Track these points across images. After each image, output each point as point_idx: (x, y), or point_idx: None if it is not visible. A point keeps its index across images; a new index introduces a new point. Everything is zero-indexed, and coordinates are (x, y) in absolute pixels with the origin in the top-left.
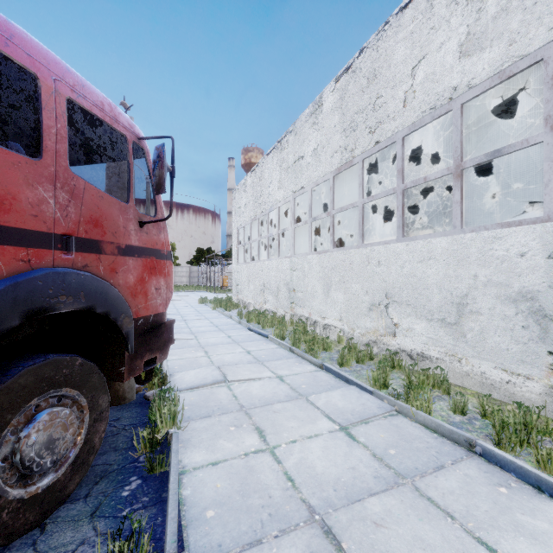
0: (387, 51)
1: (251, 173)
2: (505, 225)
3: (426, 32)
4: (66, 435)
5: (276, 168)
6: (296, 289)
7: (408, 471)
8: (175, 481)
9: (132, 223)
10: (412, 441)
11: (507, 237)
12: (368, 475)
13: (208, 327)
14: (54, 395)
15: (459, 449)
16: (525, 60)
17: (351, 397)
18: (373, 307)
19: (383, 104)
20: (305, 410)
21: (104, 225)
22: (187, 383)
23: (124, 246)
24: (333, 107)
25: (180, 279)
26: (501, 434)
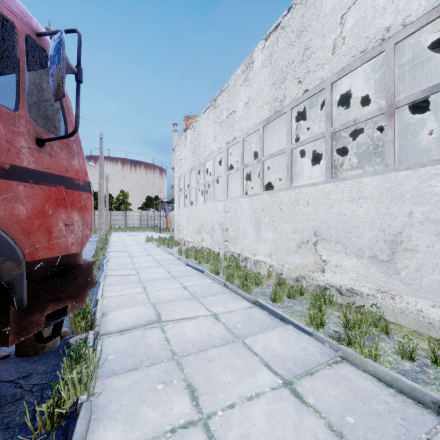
0: (316, 4)
1: (189, 129)
2: None
3: None
4: None
5: (211, 123)
6: (229, 228)
7: None
8: None
9: (24, 138)
10: (369, 400)
11: None
12: None
13: (150, 262)
14: None
15: (426, 413)
16: None
17: (289, 339)
18: (302, 244)
19: (311, 54)
20: (242, 358)
21: None
22: (118, 324)
23: (9, 167)
24: (263, 63)
25: (132, 222)
26: None
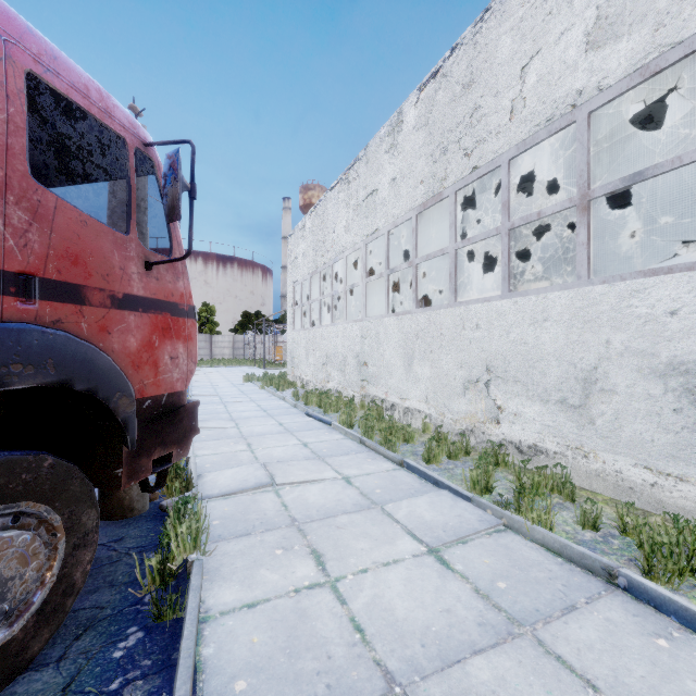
0: (488, 47)
1: (310, 213)
2: (648, 274)
3: (540, 19)
4: (25, 572)
5: (342, 205)
6: (369, 362)
7: (525, 614)
8: (191, 636)
9: (134, 263)
10: (528, 568)
11: (652, 289)
12: (470, 622)
13: (254, 411)
14: (6, 512)
15: (594, 581)
16: (677, 50)
17: (442, 505)
18: (470, 384)
19: (482, 117)
20: (380, 525)
21: (89, 263)
22: (220, 487)
23: (122, 296)
24: (416, 124)
25: (221, 351)
26: (653, 559)
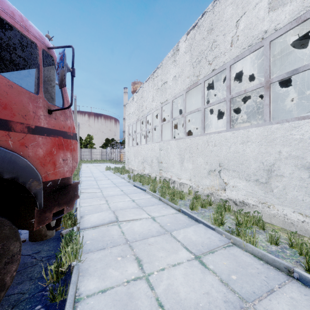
0: (220, 12)
1: (136, 93)
2: (300, 118)
3: None
4: None
5: (150, 89)
6: (163, 161)
7: (248, 295)
8: None
9: (41, 110)
10: (246, 267)
11: (302, 126)
12: (219, 300)
13: (110, 184)
14: None
15: (281, 274)
16: None
17: (200, 232)
18: (211, 172)
19: (217, 45)
20: (170, 243)
21: (14, 108)
22: (91, 223)
23: (34, 127)
24: (185, 50)
25: (95, 156)
26: None
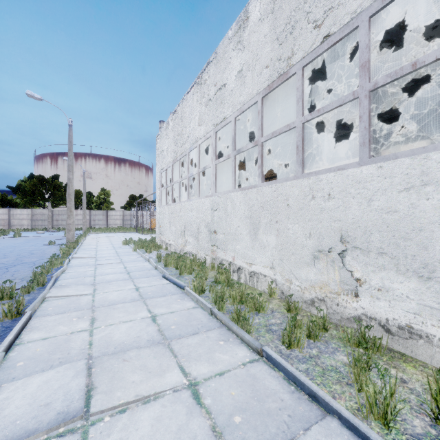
0: None
1: (172, 115)
2: None
3: None
4: None
5: (196, 104)
6: (218, 230)
7: None
8: None
9: None
10: None
11: None
12: None
13: (118, 273)
14: None
15: None
16: None
17: None
18: (320, 254)
19: None
20: None
21: None
22: None
23: None
24: (261, 15)
25: (114, 222)
26: None
